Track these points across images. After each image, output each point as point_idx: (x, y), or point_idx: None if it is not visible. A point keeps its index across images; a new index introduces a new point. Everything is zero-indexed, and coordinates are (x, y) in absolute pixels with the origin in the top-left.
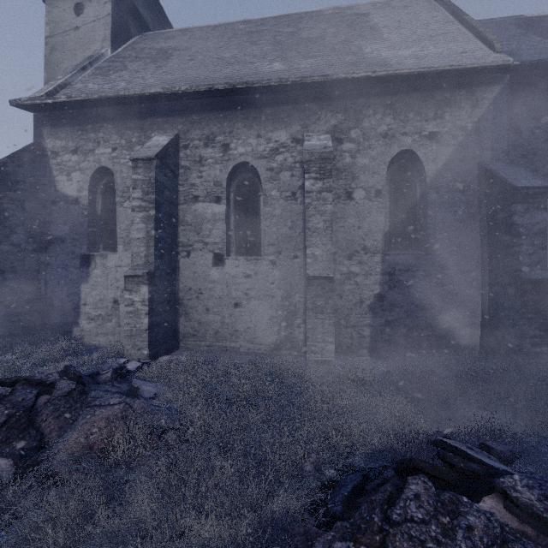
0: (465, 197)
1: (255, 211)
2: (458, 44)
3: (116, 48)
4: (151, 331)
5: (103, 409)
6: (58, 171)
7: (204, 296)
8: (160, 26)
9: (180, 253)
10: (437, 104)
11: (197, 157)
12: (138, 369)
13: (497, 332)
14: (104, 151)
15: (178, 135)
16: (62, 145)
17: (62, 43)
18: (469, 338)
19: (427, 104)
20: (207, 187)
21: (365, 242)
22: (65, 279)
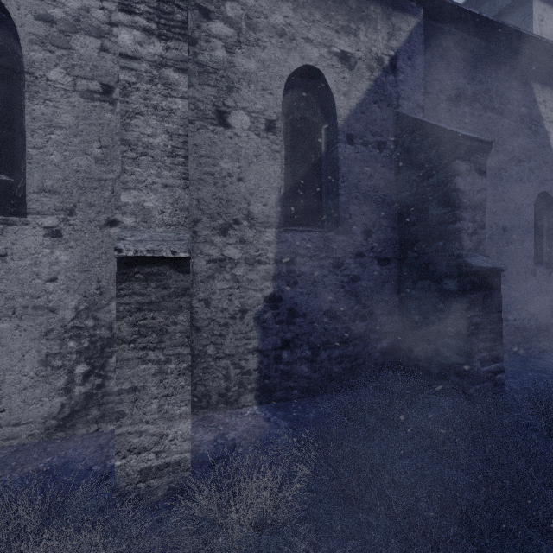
0: (381, 156)
1: (11, 114)
2: None
3: None
4: None
5: None
6: None
7: None
8: None
9: None
10: (351, 12)
11: None
12: None
13: (425, 344)
14: None
15: None
16: None
17: None
18: (386, 353)
19: (338, 8)
20: None
21: (250, 206)
22: None
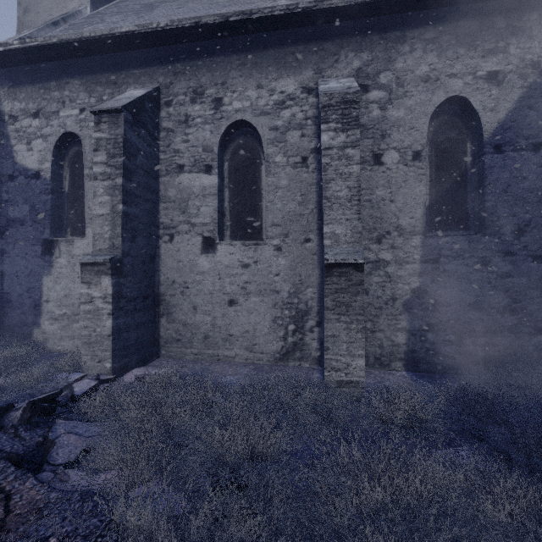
0: (538, 157)
1: (255, 183)
2: None
3: (98, 7)
4: (117, 337)
5: None
6: (17, 139)
7: (190, 291)
8: None
9: (161, 237)
10: (499, 33)
11: (182, 116)
12: (90, 391)
13: None
14: (70, 112)
15: (159, 90)
16: (21, 107)
17: (37, 2)
18: None
19: (484, 35)
20: (195, 153)
21: (399, 220)
22: (24, 270)
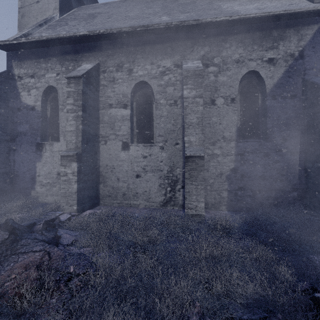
0: (293, 102)
1: (150, 114)
2: (286, 0)
3: (63, 14)
4: (79, 193)
5: (25, 256)
6: (22, 89)
7: (116, 170)
8: (91, 3)
9: (100, 142)
10: (274, 38)
11: (111, 78)
12: (68, 220)
13: (318, 195)
14: (51, 75)
15: (99, 64)
16: (24, 72)
17: (29, 11)
18: (296, 199)
19: (267, 39)
20: (118, 98)
21: (224, 134)
22: (26, 159)
